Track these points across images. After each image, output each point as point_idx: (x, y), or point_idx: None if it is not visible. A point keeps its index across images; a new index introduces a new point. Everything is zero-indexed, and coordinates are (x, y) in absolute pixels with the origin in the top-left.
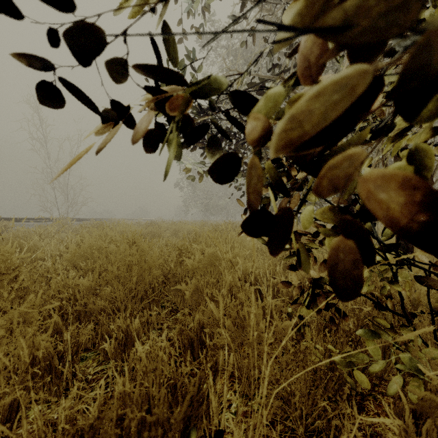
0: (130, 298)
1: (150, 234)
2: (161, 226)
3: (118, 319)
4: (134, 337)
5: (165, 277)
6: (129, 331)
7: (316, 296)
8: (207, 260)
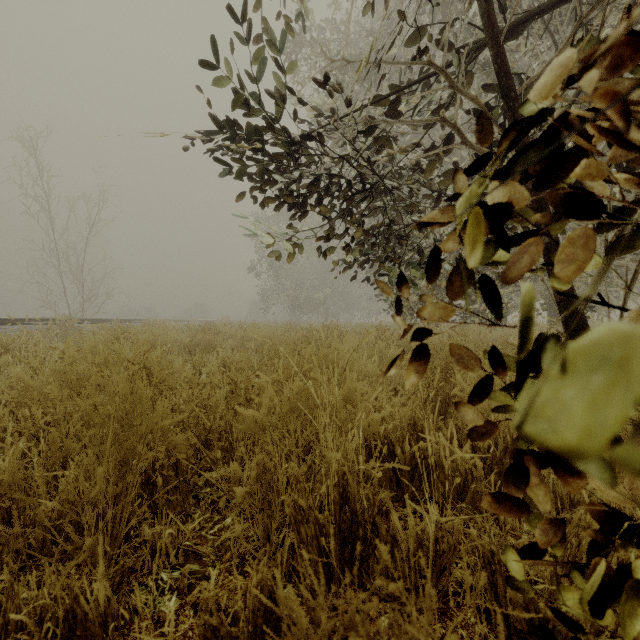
0: (112, 499)
1: (199, 345)
2: (221, 331)
3: (44, 588)
4: (93, 624)
5: (201, 441)
6: (78, 612)
7: (629, 572)
8: (287, 407)
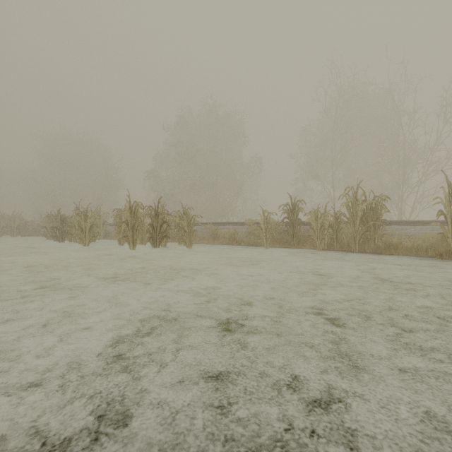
0: None
1: None
2: None
3: None
4: None
5: None
6: None
7: None
8: None
